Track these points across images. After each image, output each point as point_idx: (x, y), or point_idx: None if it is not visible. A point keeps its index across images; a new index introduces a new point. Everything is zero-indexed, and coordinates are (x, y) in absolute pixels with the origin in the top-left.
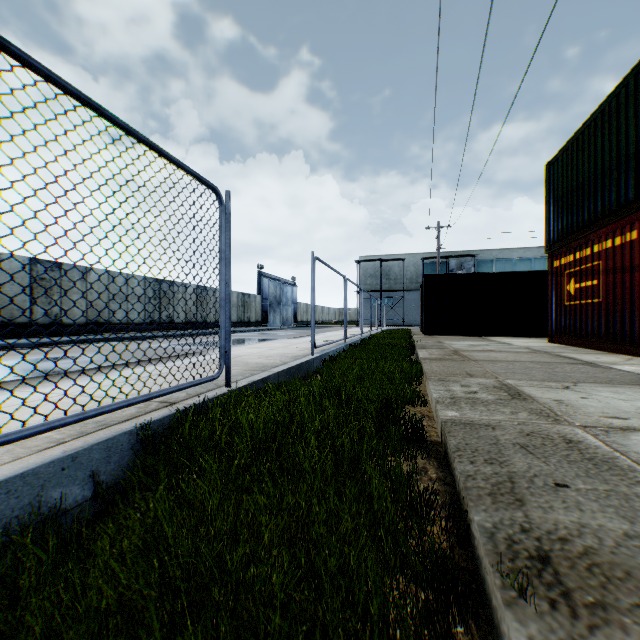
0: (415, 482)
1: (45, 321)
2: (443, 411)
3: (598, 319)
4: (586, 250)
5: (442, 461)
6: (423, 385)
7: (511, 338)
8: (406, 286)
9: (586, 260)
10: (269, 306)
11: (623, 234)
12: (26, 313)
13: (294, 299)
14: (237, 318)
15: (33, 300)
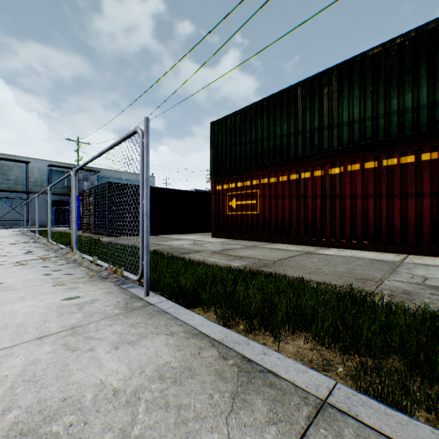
0: None
1: None
2: None
3: (258, 223)
4: (247, 182)
5: None
6: None
7: (178, 235)
8: (30, 188)
9: (247, 188)
10: None
11: (277, 177)
12: None
13: None
14: None
15: None
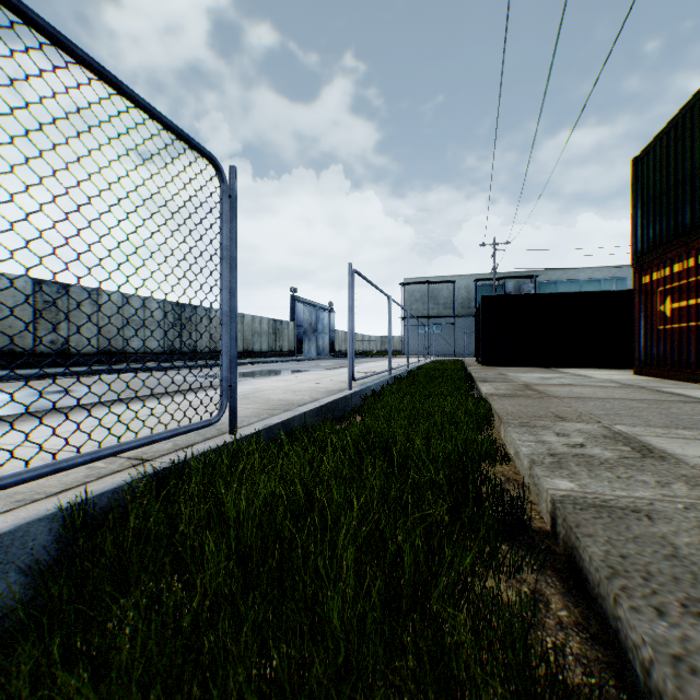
0: (533, 631)
1: (50, 350)
2: (548, 479)
3: None
4: (688, 261)
5: (567, 576)
6: (495, 430)
7: (586, 370)
8: (457, 311)
9: (688, 273)
10: (303, 334)
11: None
12: (29, 341)
13: (331, 326)
14: (268, 347)
15: (37, 326)
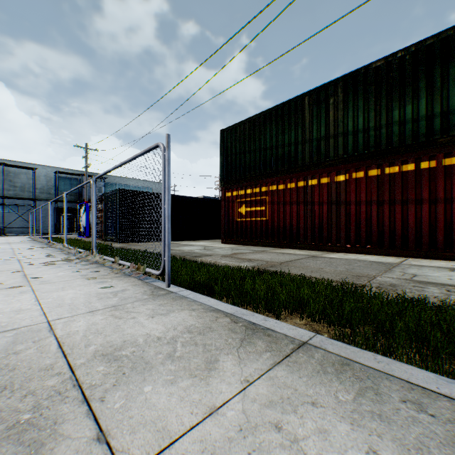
0: None
1: None
2: None
3: (266, 229)
4: (256, 189)
5: None
6: None
7: (188, 242)
8: (37, 195)
9: (256, 195)
10: None
11: (286, 184)
12: None
13: None
14: None
15: None
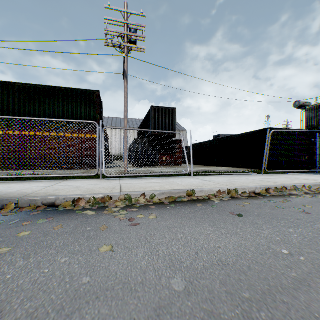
0: None
1: None
2: None
3: None
4: None
5: None
6: None
7: None
8: None
9: None
10: None
11: None
12: None
13: None
14: None
15: None
